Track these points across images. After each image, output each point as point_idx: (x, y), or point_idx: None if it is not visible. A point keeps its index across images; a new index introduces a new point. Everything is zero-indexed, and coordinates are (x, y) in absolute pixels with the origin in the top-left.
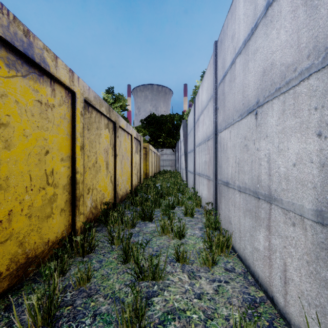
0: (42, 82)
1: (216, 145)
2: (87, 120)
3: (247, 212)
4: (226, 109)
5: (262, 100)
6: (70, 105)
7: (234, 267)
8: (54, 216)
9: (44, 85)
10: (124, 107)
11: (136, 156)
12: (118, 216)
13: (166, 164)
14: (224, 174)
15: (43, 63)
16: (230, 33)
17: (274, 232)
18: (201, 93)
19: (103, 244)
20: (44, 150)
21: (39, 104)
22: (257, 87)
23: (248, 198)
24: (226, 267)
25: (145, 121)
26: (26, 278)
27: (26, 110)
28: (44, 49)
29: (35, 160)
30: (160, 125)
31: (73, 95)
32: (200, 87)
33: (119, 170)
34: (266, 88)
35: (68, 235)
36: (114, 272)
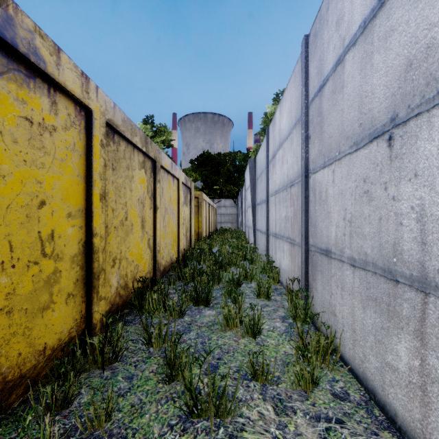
0: (34, 88)
1: (306, 193)
2: (112, 155)
3: (369, 302)
4: (326, 137)
5: (404, 113)
6: (83, 130)
7: (347, 391)
8: (54, 306)
9: (37, 94)
10: (168, 143)
11: (185, 209)
12: (158, 299)
13: (224, 220)
14: (321, 237)
15: (33, 55)
16: (334, 17)
17: (435, 345)
18: (279, 118)
19: (135, 346)
20: (37, 201)
21: (28, 124)
22: (393, 94)
23: (371, 279)
24: (333, 391)
25: (196, 161)
26: (7, 411)
27: (3, 133)
28: (35, 33)
29: (20, 216)
30: (216, 167)
31: (88, 114)
32: (277, 110)
33: (160, 229)
34: (415, 92)
35: (80, 333)
36: (152, 399)
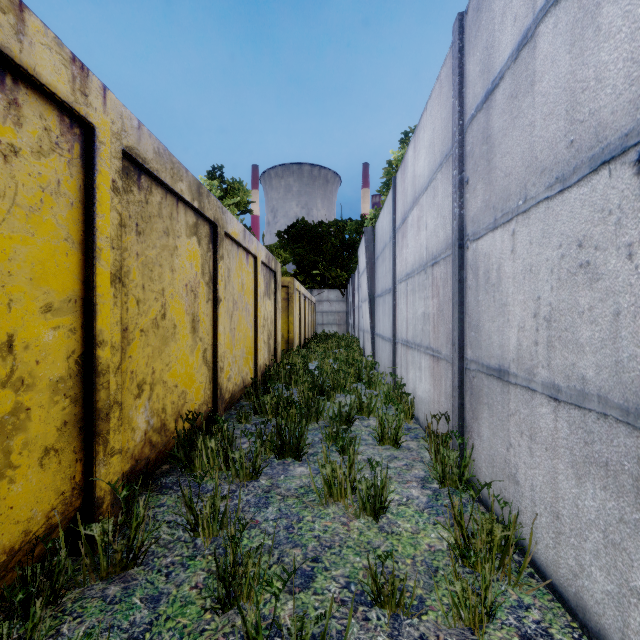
0: None
1: (460, 274)
2: (137, 209)
3: (591, 469)
4: (499, 177)
5: None
6: (78, 161)
7: (548, 630)
8: (15, 472)
9: None
10: (245, 207)
11: (266, 304)
12: (218, 448)
13: (328, 321)
14: (489, 347)
15: None
16: None
17: None
18: (413, 159)
19: (172, 534)
20: None
21: None
22: None
23: (596, 426)
24: (524, 630)
25: (286, 234)
26: None
27: None
28: None
29: None
30: (316, 243)
31: (87, 134)
32: (409, 147)
33: (225, 334)
34: None
35: (73, 516)
36: None
